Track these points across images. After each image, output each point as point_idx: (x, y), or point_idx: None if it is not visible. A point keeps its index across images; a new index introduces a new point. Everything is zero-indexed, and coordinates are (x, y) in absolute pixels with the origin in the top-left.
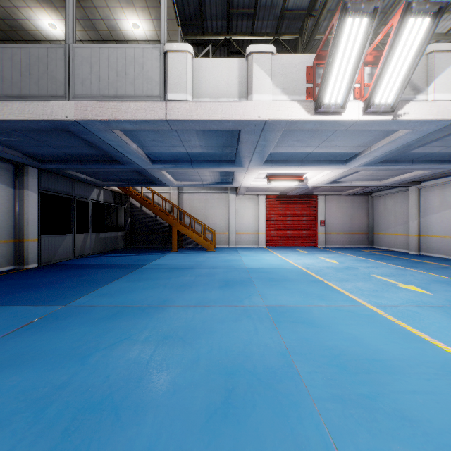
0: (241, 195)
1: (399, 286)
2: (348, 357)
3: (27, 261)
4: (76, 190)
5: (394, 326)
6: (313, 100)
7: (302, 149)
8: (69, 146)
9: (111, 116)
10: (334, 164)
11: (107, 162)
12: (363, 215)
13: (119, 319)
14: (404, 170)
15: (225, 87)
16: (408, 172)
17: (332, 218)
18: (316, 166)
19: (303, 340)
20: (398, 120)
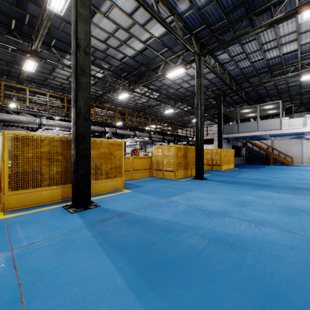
0: (309, 140)
1: None
2: None
3: None
4: (236, 144)
5: None
6: None
7: None
8: (248, 136)
9: (268, 134)
10: None
11: (254, 137)
12: None
13: (273, 170)
14: None
15: (297, 124)
16: None
17: None
18: None
19: None
20: None
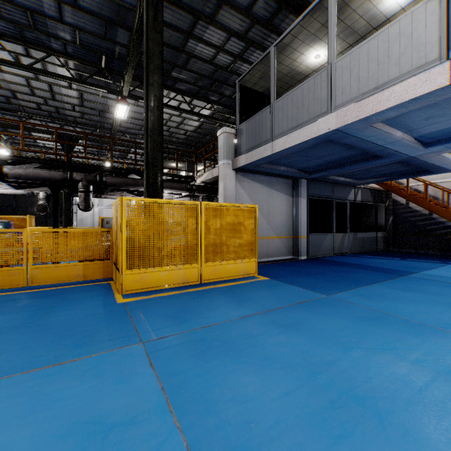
0: None
1: None
2: None
3: (300, 253)
4: (335, 193)
5: None
6: None
7: None
8: (330, 154)
9: (371, 111)
10: None
11: (365, 160)
12: None
13: (380, 325)
14: None
15: None
16: None
17: None
18: None
19: None
20: None
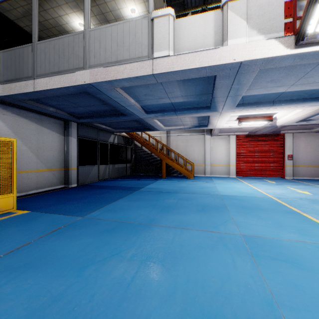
0: (215, 136)
1: None
2: None
3: (71, 182)
4: (100, 136)
5: None
6: (294, 34)
7: (275, 90)
8: (91, 105)
9: (113, 77)
10: (308, 102)
11: (116, 115)
12: None
13: (115, 234)
14: None
15: (201, 39)
16: None
17: (300, 153)
18: (287, 105)
19: (291, 285)
20: None
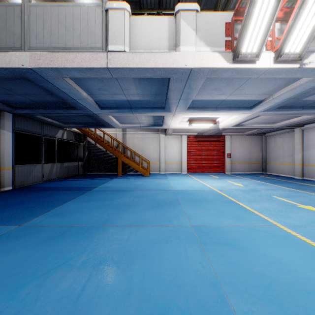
0: (169, 135)
1: (298, 206)
2: (280, 288)
3: (4, 184)
4: (44, 131)
5: (310, 248)
6: (232, 51)
7: (218, 97)
8: (33, 94)
9: (61, 64)
10: (241, 110)
11: (65, 108)
12: (258, 149)
13: (63, 240)
14: (295, 115)
15: (157, 41)
16: (296, 116)
17: (236, 152)
18: (227, 111)
19: (231, 265)
20: (303, 68)
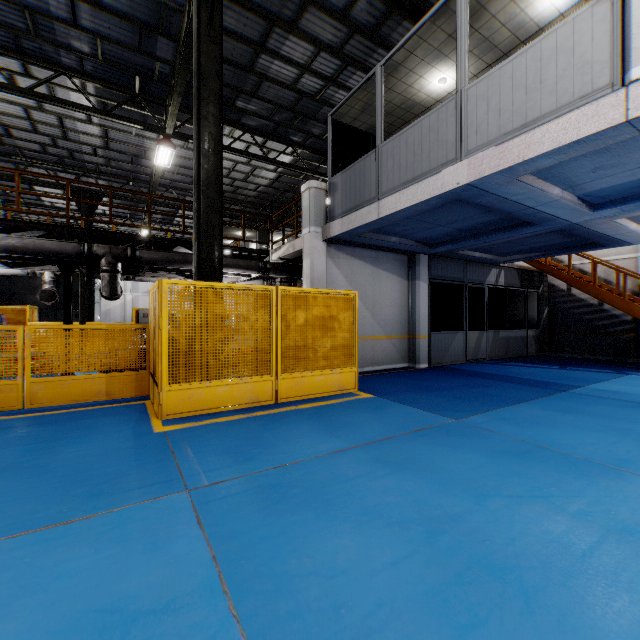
0: None
1: None
2: None
3: (418, 359)
4: (468, 274)
5: None
6: None
7: None
8: (460, 219)
9: (517, 159)
10: None
11: (510, 228)
12: None
13: (529, 463)
14: None
15: None
16: None
17: None
18: None
19: None
20: None
